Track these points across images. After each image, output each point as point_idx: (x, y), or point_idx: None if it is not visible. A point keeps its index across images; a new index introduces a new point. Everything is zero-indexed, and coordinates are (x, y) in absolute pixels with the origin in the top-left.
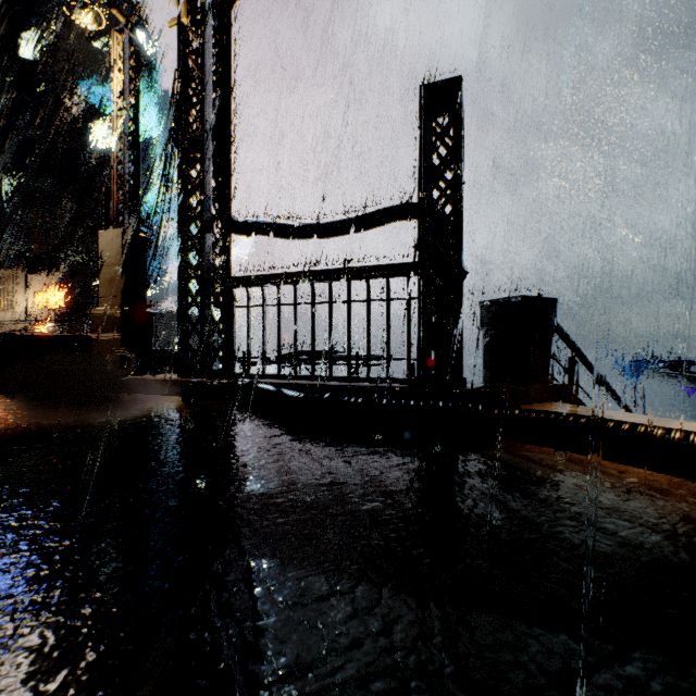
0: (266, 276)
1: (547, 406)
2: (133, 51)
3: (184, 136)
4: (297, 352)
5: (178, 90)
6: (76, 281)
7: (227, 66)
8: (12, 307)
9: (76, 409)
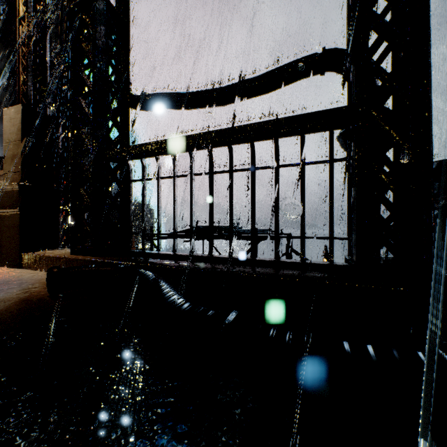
0: (159, 143)
1: None
2: None
3: (76, 0)
4: (193, 228)
5: None
6: None
7: None
8: None
9: None
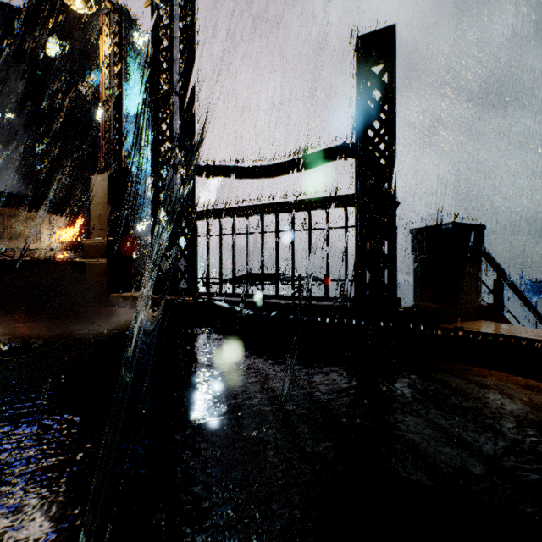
0: (223, 210)
1: (478, 324)
2: (117, 31)
3: (156, 95)
4: (248, 274)
5: (151, 58)
6: (87, 220)
7: (191, 37)
8: (40, 240)
9: (66, 321)
